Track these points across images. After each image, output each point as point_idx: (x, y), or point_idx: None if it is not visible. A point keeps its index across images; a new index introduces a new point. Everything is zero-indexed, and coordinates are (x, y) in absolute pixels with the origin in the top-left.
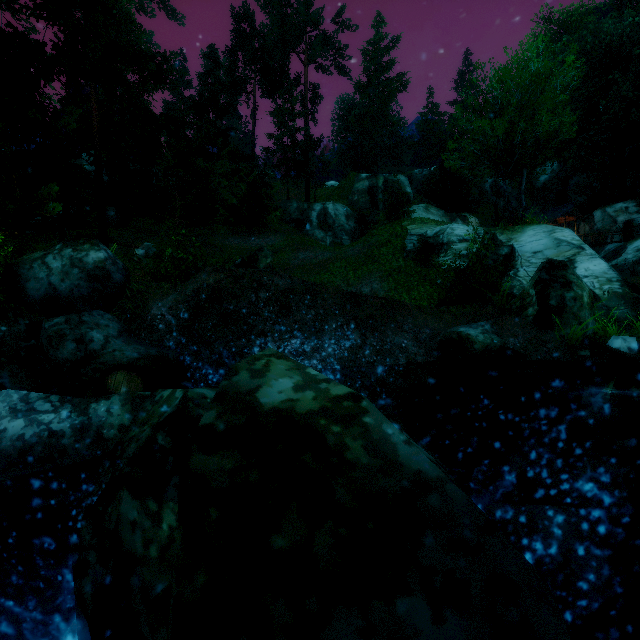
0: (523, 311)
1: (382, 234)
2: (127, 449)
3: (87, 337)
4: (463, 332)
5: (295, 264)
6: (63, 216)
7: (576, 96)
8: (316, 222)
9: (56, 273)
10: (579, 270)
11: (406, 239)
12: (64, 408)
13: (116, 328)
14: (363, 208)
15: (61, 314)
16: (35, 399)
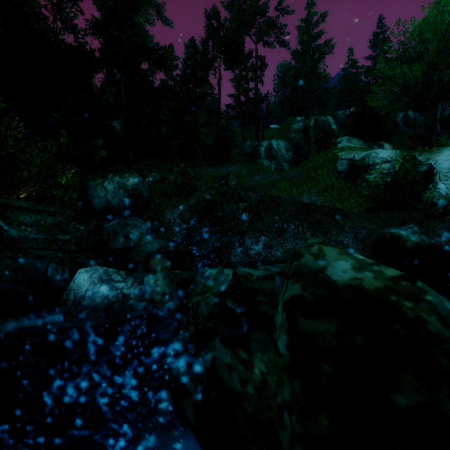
0: (446, 216)
1: (317, 160)
2: (199, 310)
3: (130, 234)
4: (395, 232)
5: (252, 184)
6: (104, 158)
7: None
8: (264, 154)
9: (110, 193)
10: None
11: (337, 163)
12: (129, 279)
13: (145, 228)
14: (298, 142)
15: (113, 219)
16: (112, 273)
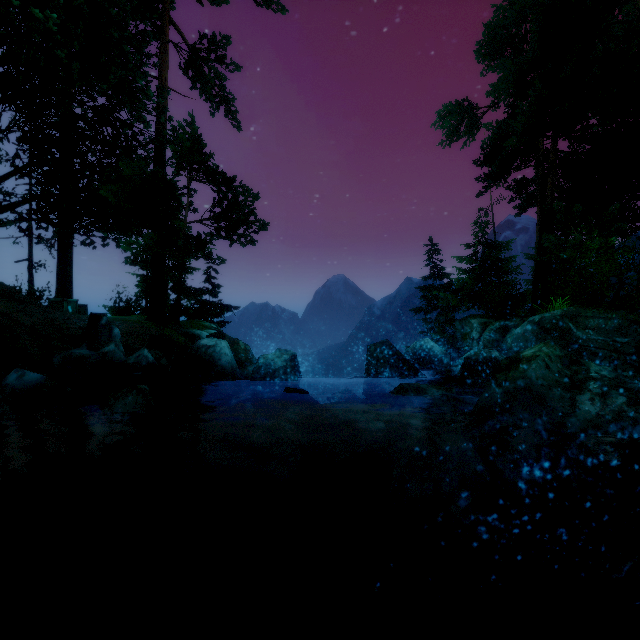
0: None
1: None
2: None
3: None
4: None
5: None
6: None
7: None
8: None
9: None
10: None
11: None
12: None
13: None
14: None
15: None
16: None
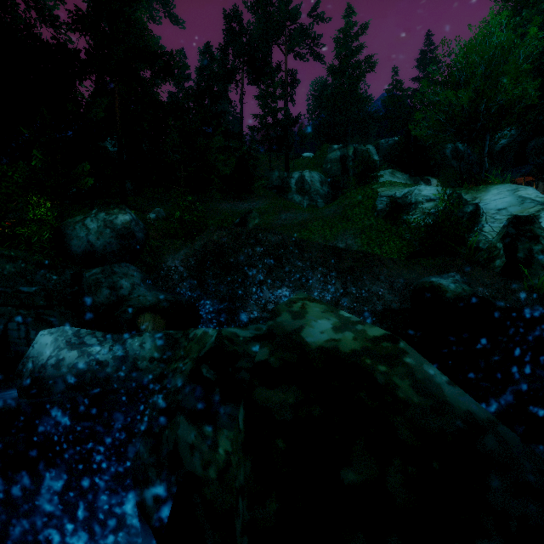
0: (490, 263)
1: (354, 196)
2: (173, 379)
3: (118, 285)
4: (435, 282)
5: (278, 224)
6: (93, 188)
7: (535, 65)
8: (295, 188)
9: (93, 233)
10: (543, 225)
11: (376, 200)
12: (107, 342)
13: (139, 277)
14: (335, 175)
15: (97, 266)
16: (84, 334)
